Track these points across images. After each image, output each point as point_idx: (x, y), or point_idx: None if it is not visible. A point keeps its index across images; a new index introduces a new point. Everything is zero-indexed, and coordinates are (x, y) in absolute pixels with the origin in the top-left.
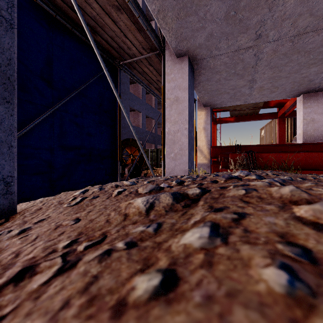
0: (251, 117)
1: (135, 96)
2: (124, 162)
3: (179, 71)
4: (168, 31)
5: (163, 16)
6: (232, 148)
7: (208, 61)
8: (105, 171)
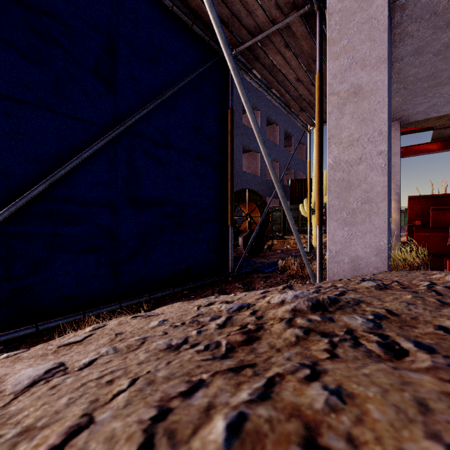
0: None
1: (250, 130)
2: (237, 227)
3: (362, 27)
4: None
5: None
6: None
7: None
8: (208, 245)
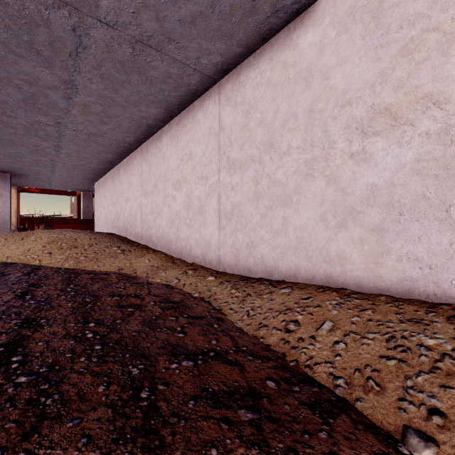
0: (56, 192)
1: None
2: None
3: (3, 180)
4: (3, 169)
5: (3, 168)
6: (37, 219)
7: (22, 176)
8: None
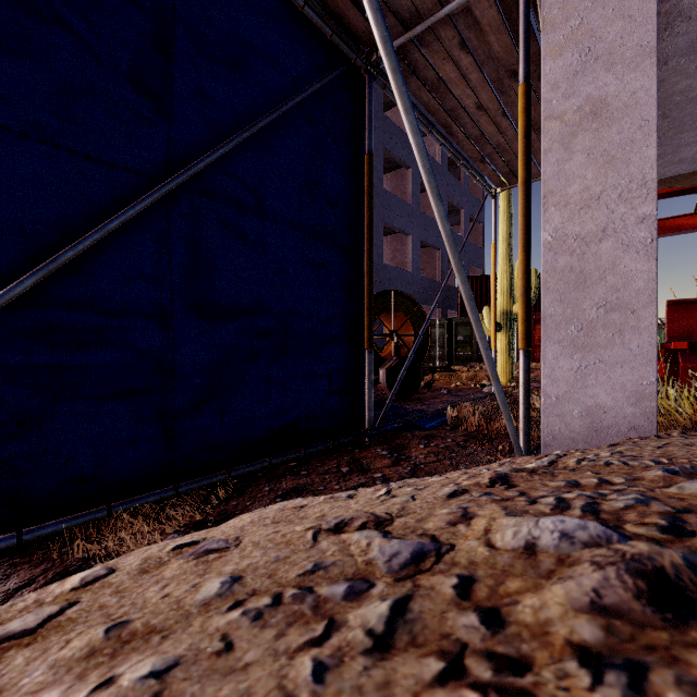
0: None
1: (395, 198)
2: (377, 352)
3: None
4: None
5: None
6: None
7: None
8: (330, 383)
